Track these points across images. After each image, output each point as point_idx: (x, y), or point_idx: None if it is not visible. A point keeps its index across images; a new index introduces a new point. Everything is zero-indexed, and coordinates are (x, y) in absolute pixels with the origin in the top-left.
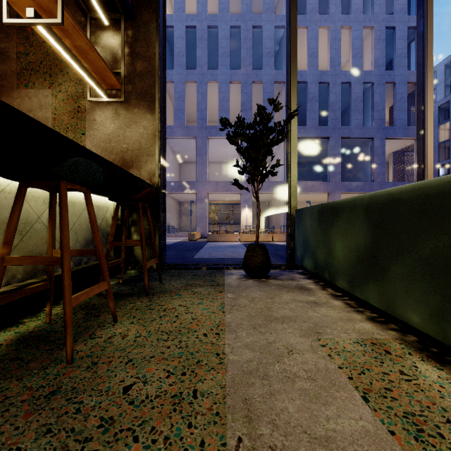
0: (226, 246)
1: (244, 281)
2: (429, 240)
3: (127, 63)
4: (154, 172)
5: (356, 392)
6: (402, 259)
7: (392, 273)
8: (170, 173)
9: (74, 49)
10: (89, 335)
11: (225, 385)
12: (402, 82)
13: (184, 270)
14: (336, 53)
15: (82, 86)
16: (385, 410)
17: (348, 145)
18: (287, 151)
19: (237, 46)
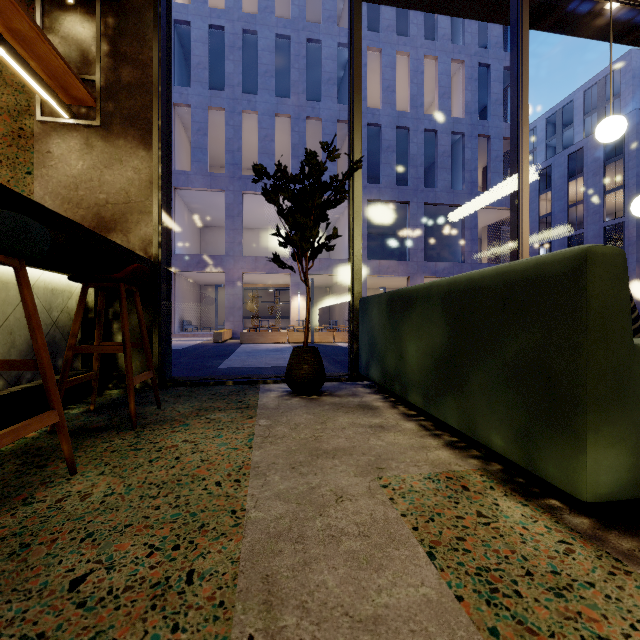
0: (268, 349)
1: (286, 400)
2: (513, 340)
3: (107, 68)
4: (151, 239)
5: (421, 547)
6: (484, 365)
7: (473, 384)
8: (185, 241)
9: (8, 34)
10: (22, 498)
11: (239, 558)
12: (498, 137)
13: (198, 388)
14: (418, 90)
15: (26, 95)
16: (454, 568)
17: (433, 214)
18: (349, 218)
19: (286, 64)
